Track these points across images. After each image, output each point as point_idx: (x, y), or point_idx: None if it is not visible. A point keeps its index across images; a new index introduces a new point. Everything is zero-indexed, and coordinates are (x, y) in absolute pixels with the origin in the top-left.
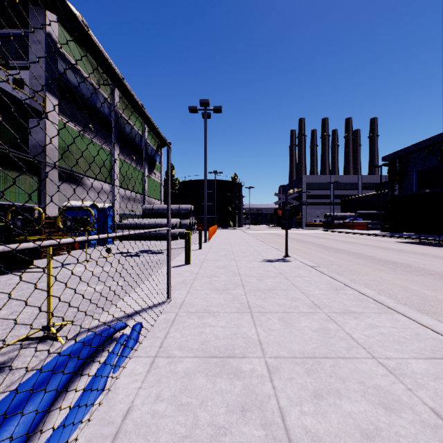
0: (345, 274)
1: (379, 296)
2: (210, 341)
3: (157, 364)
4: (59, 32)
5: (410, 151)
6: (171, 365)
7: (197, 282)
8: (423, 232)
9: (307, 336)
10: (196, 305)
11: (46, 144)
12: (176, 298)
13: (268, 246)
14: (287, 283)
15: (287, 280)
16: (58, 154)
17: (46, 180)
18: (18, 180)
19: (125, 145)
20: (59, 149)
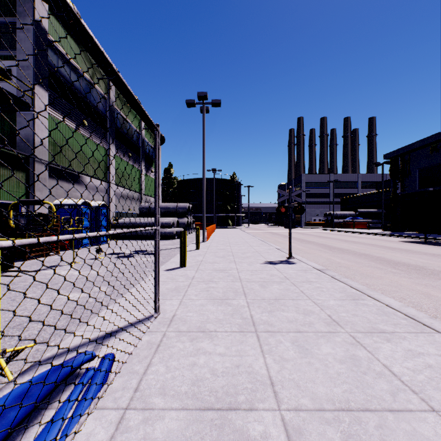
0: (356, 278)
1: (407, 308)
2: (205, 379)
3: (127, 423)
4: (49, 21)
5: (413, 148)
6: (146, 425)
7: (192, 289)
8: (429, 232)
9: (333, 371)
10: (189, 321)
11: (35, 138)
12: (165, 311)
13: (269, 246)
14: (295, 290)
15: (295, 287)
16: (48, 149)
17: (34, 176)
18: (3, 176)
19: (121, 141)
20: (50, 144)
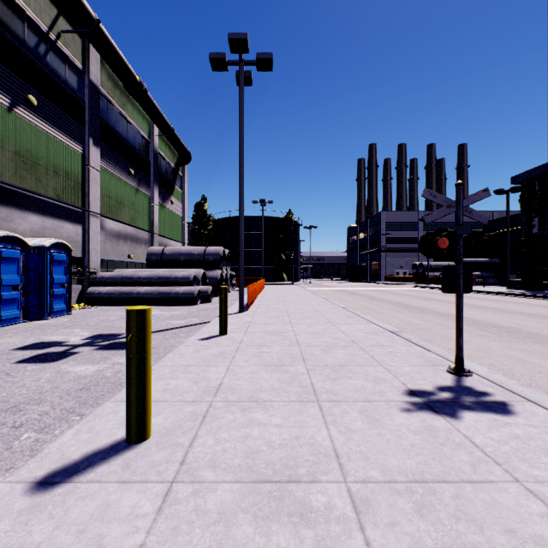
0: None
1: None
2: None
3: None
4: None
5: None
6: None
7: None
8: None
9: None
10: None
11: None
12: None
13: (368, 324)
14: None
15: None
16: None
17: None
18: None
19: (115, 148)
20: None
